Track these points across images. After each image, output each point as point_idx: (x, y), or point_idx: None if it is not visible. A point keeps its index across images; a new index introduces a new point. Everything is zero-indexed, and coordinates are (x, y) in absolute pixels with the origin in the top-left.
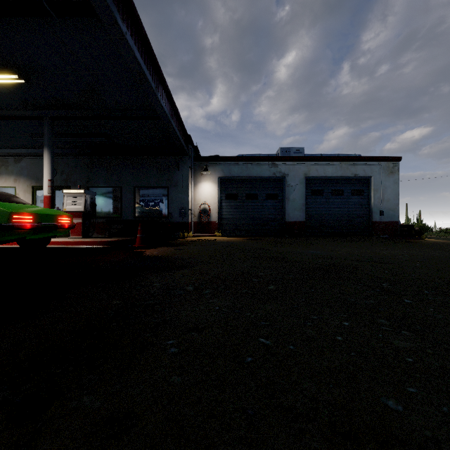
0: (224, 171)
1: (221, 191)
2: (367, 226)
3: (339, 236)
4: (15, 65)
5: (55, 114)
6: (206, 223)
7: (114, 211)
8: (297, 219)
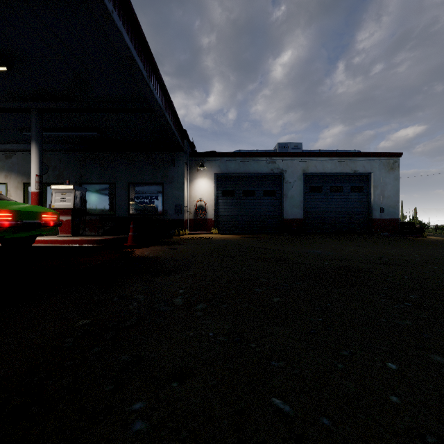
0: (221, 168)
1: (217, 188)
2: (367, 223)
3: (338, 234)
4: None
5: (43, 107)
6: (202, 221)
7: (108, 209)
8: (295, 216)
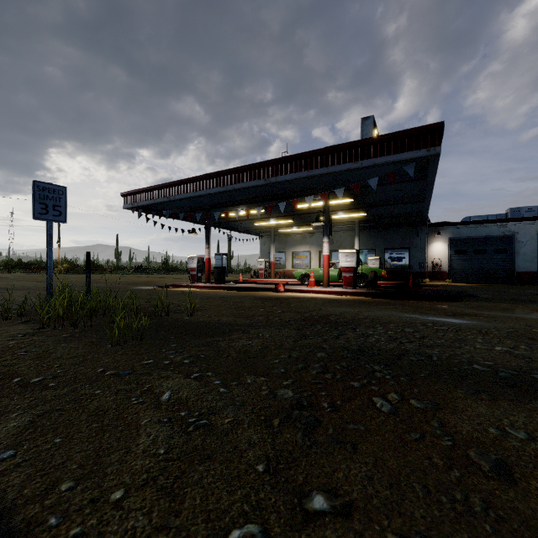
0: (454, 233)
1: (450, 248)
2: None
3: None
4: (366, 210)
5: (361, 219)
6: (437, 273)
7: None
8: (527, 270)
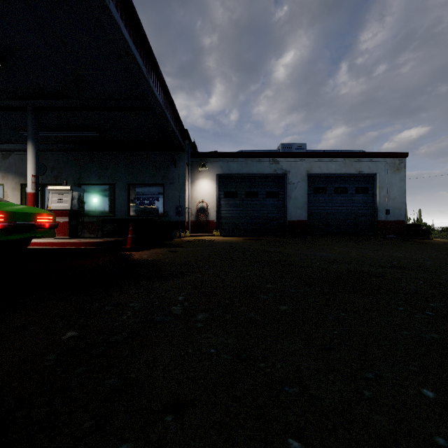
0: (223, 168)
1: (219, 189)
2: (372, 225)
3: (342, 236)
4: None
5: (39, 105)
6: (204, 223)
7: (108, 210)
8: (299, 218)
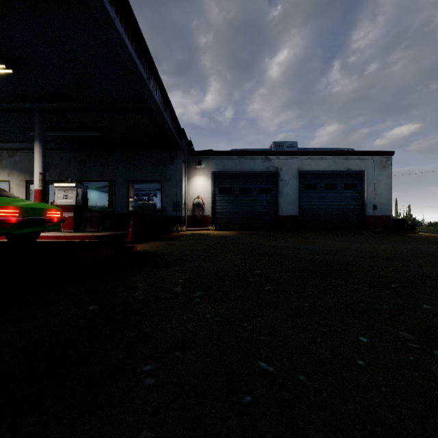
0: (218, 166)
1: (214, 185)
2: (360, 220)
3: (332, 230)
4: (2, 55)
5: (46, 107)
6: (200, 217)
7: (108, 206)
8: (290, 213)
